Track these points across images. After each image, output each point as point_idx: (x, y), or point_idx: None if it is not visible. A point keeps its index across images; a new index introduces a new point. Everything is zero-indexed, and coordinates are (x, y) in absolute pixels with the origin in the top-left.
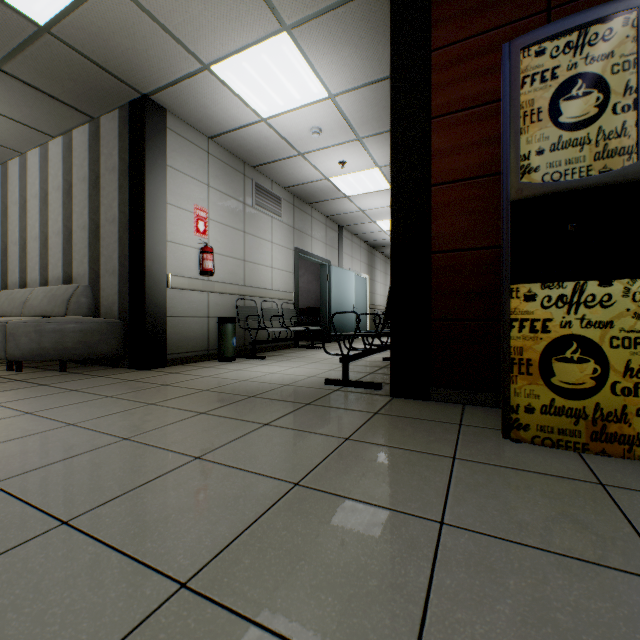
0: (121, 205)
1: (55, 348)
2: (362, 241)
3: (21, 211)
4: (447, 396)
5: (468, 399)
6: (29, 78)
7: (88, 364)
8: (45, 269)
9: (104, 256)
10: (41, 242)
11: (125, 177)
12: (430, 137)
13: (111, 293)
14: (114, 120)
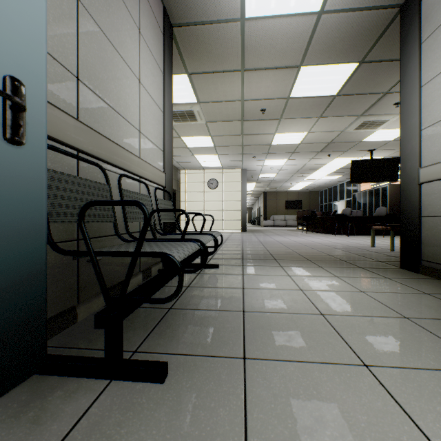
0: None
1: None
2: None
3: None
4: None
5: None
6: None
7: None
8: None
9: None
10: None
11: None
12: None
13: None
14: None
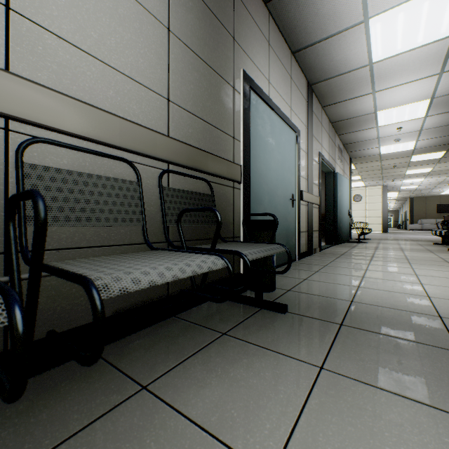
0: None
1: None
2: None
3: None
4: None
5: None
6: None
7: None
8: None
9: None
10: None
11: None
12: None
13: None
14: None
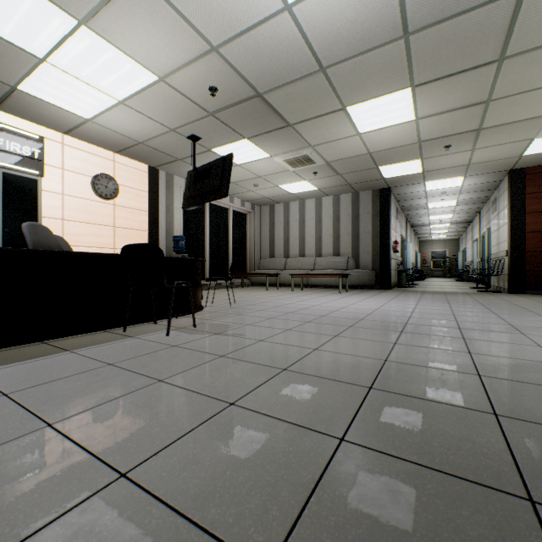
0: (373, 227)
1: (362, 281)
2: (409, 224)
3: (300, 224)
4: (530, 292)
5: (538, 293)
6: (355, 186)
7: (352, 288)
8: (319, 250)
9: (362, 246)
10: (316, 238)
11: (376, 216)
12: (524, 218)
13: (366, 260)
14: (368, 194)
